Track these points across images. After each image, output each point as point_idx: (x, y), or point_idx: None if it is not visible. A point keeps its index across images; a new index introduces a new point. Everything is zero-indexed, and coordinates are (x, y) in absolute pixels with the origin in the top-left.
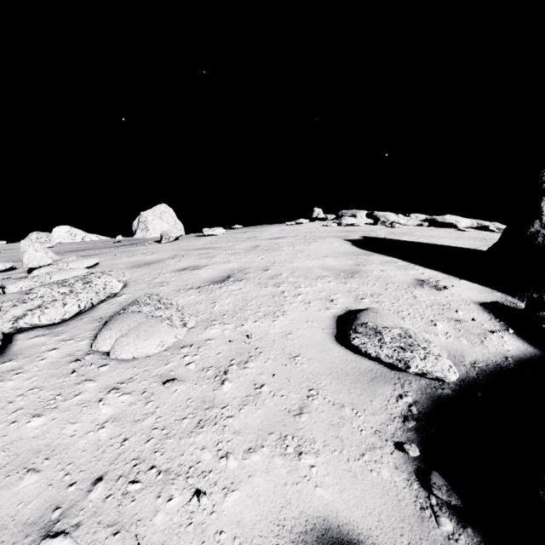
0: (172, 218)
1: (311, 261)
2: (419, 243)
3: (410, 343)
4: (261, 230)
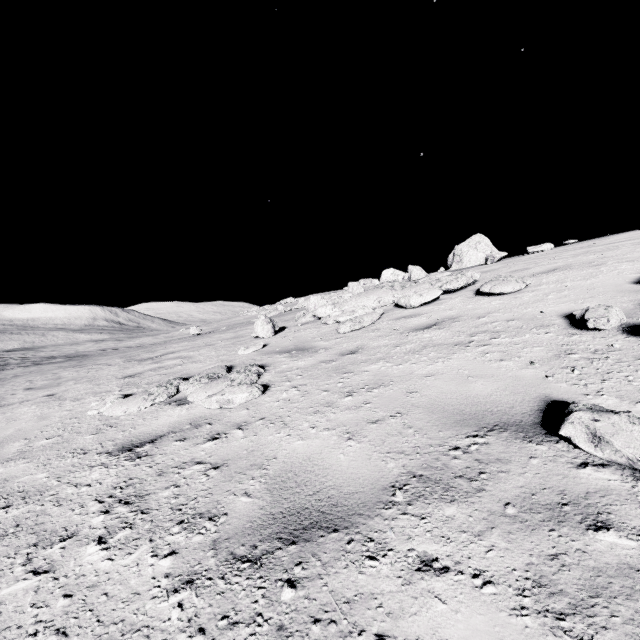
0: (487, 247)
1: None
2: None
3: None
4: (602, 239)
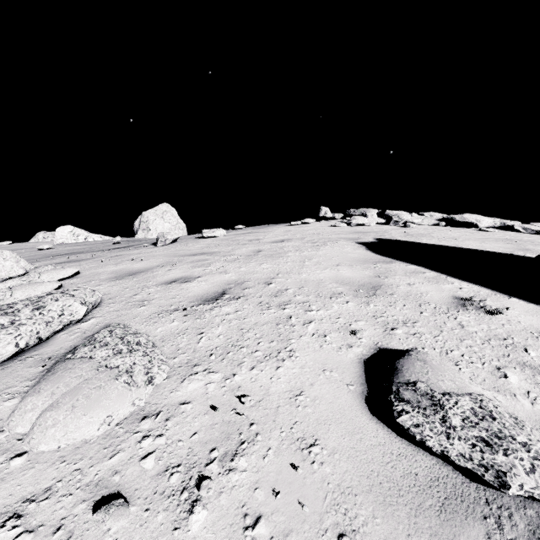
0: (174, 218)
1: (322, 271)
2: (442, 246)
3: (496, 432)
4: (264, 231)
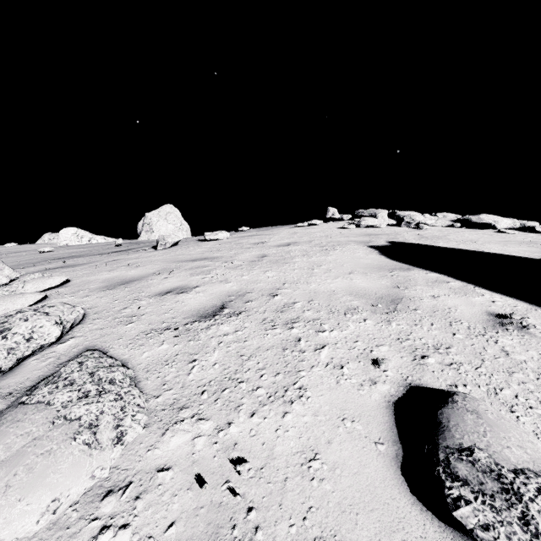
0: (178, 219)
1: (333, 280)
2: (461, 250)
3: None
4: (269, 233)
